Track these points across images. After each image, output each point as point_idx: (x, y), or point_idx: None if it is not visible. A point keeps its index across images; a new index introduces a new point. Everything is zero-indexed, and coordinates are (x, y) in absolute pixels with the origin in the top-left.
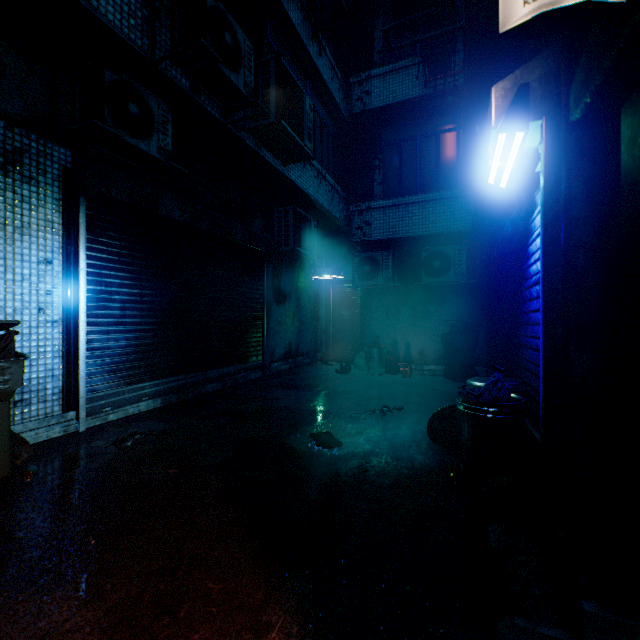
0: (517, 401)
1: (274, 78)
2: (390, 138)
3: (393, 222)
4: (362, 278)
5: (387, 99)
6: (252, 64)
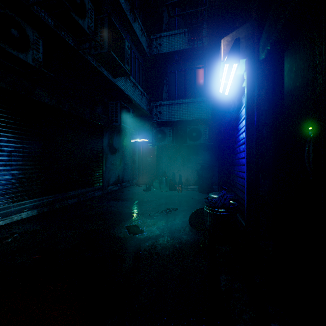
0: (233, 205)
1: (107, 27)
2: (171, 69)
3: (173, 112)
4: (157, 141)
5: (170, 49)
6: (93, 16)
